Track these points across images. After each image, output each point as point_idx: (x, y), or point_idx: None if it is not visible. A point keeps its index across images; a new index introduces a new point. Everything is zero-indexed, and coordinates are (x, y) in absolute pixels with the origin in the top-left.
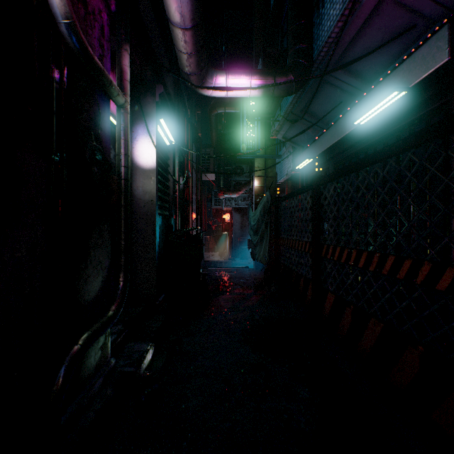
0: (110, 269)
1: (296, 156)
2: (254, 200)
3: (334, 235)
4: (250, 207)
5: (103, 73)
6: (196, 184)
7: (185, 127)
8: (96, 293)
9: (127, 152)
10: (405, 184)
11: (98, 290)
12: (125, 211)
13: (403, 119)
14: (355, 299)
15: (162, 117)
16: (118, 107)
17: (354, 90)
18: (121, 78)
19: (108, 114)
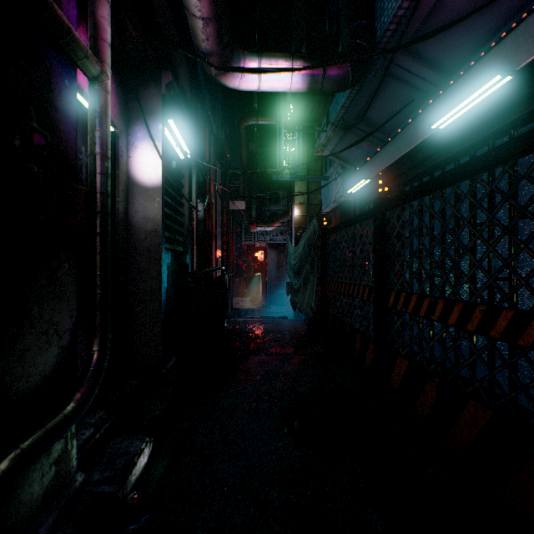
0: (75, 334)
1: (346, 178)
2: (294, 233)
3: (398, 277)
4: (289, 242)
5: (52, 9)
6: (221, 214)
7: (206, 139)
8: (44, 375)
9: (105, 151)
10: (533, 200)
11: (49, 370)
12: (103, 243)
13: (501, 119)
14: (441, 369)
15: (171, 117)
16: (90, 81)
17: (428, 86)
18: (95, 36)
19: (72, 89)
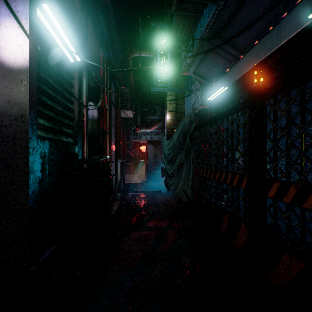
0: None
1: (204, 92)
2: (166, 132)
3: None
4: (163, 137)
5: None
6: (115, 119)
7: (101, 59)
8: None
9: None
10: None
11: None
12: None
13: None
14: None
15: None
16: None
17: None
18: None
19: None
